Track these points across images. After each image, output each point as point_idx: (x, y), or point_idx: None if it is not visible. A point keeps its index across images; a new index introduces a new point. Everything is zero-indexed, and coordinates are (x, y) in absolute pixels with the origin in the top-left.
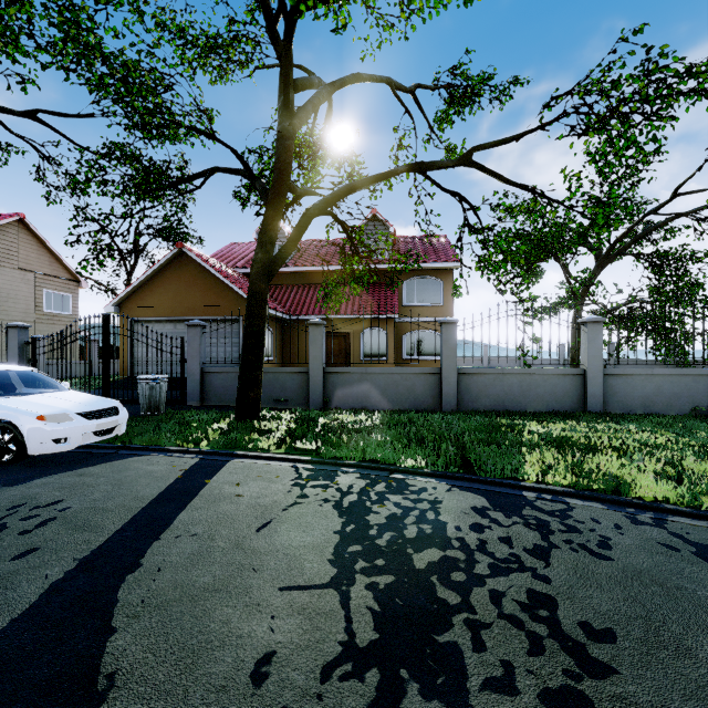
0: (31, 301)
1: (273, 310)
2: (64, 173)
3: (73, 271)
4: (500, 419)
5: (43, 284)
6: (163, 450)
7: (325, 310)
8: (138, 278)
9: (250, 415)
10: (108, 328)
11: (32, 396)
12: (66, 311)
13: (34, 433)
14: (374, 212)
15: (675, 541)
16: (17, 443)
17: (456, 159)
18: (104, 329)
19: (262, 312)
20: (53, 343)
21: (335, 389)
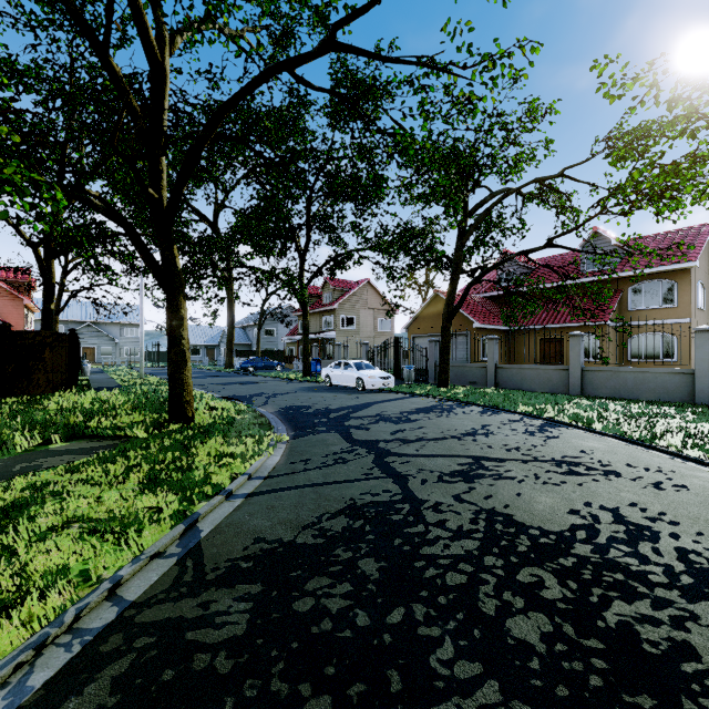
0: (372, 326)
1: (494, 325)
2: (382, 267)
3: (391, 305)
4: (583, 398)
5: (378, 315)
6: (403, 393)
7: (542, 321)
8: (416, 312)
9: (442, 385)
10: (397, 343)
11: (367, 370)
12: (388, 329)
13: (367, 381)
14: (594, 230)
15: (515, 419)
16: (363, 384)
17: (543, 246)
18: (395, 343)
19: (447, 336)
20: (377, 351)
21: (502, 378)
